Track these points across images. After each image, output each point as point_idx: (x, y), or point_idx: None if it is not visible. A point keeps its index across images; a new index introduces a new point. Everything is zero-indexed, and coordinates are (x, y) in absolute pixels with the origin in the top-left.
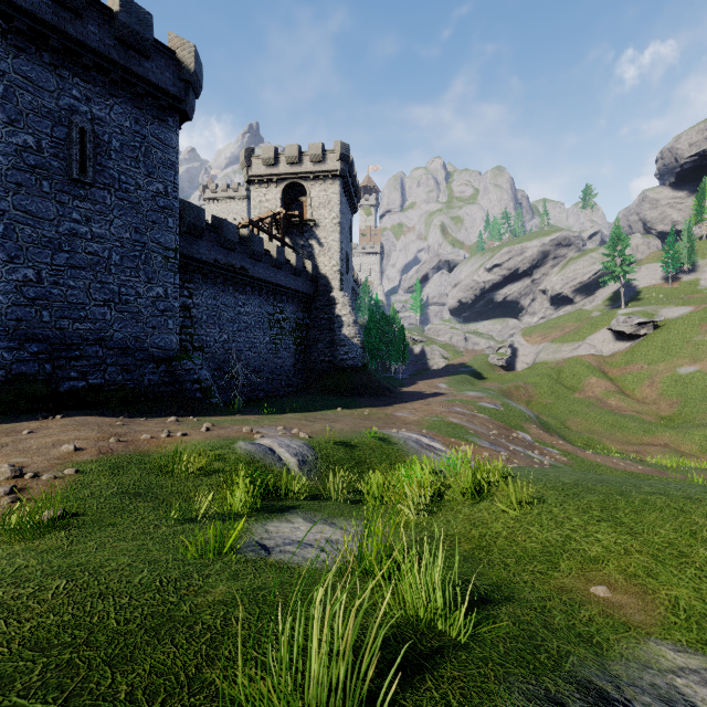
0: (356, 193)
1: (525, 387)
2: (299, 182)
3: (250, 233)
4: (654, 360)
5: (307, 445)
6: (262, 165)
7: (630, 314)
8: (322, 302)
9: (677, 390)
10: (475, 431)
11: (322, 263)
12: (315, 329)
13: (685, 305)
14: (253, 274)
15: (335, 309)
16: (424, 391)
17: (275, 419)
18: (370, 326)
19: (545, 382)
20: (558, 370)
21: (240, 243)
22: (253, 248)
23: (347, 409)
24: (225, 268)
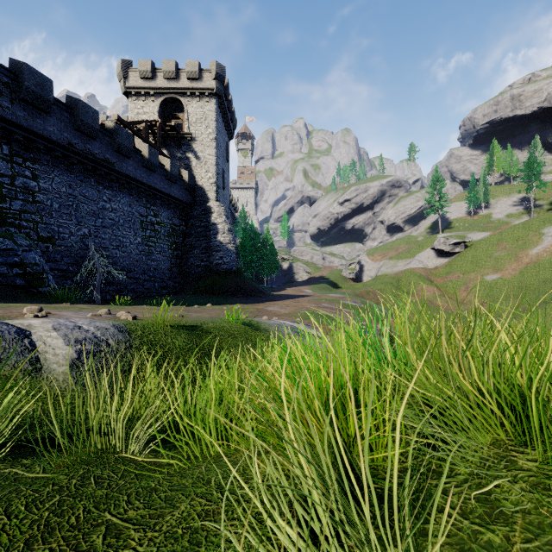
0: (232, 119)
1: (373, 292)
2: (177, 98)
3: (116, 125)
4: (467, 271)
5: (118, 328)
6: (139, 77)
7: (447, 236)
8: (198, 211)
9: (486, 293)
10: (347, 321)
11: (198, 175)
12: (191, 236)
13: (484, 231)
14: (120, 170)
15: (211, 218)
16: (293, 294)
17: (117, 308)
18: (245, 241)
19: (388, 288)
20: (397, 279)
21: (103, 133)
22: (119, 140)
23: (217, 305)
24: (84, 156)
